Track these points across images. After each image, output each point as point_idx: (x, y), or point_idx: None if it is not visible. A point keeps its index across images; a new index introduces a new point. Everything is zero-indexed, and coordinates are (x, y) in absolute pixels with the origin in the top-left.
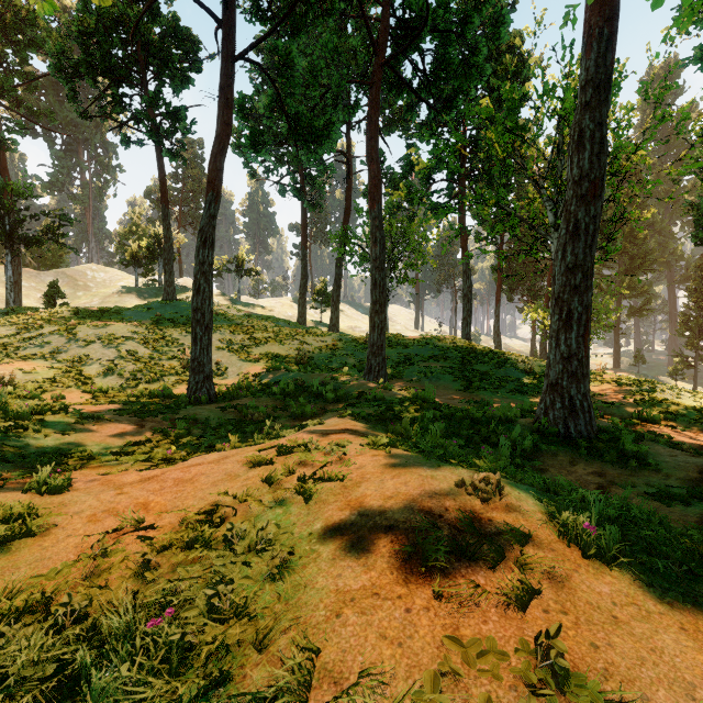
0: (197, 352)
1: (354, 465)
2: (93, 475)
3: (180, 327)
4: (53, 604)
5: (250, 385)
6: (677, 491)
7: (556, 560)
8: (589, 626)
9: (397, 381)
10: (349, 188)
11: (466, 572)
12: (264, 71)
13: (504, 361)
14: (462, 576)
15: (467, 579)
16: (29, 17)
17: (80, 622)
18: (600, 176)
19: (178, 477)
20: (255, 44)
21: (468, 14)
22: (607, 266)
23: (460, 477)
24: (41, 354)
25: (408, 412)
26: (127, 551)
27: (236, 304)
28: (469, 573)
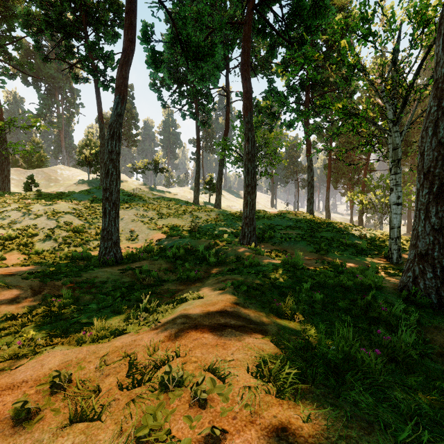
0: (106, 223)
1: None
2: None
3: None
4: None
5: (153, 248)
6: None
7: None
8: None
9: (263, 245)
10: (228, 112)
11: None
12: (161, 4)
13: (343, 230)
14: None
15: None
16: None
17: None
18: None
19: None
20: None
21: None
22: (403, 164)
23: None
24: (1, 224)
25: (282, 279)
26: None
27: (153, 191)
28: None
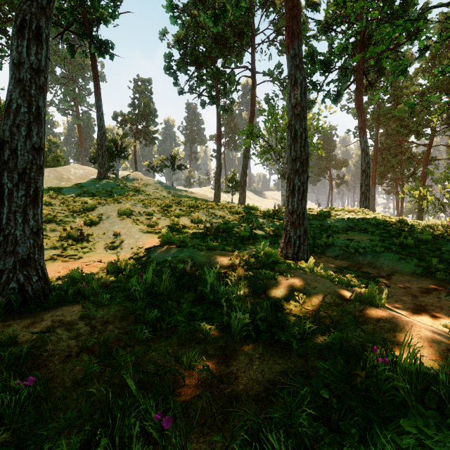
0: (3, 217)
1: None
2: None
3: (97, 200)
4: None
5: (132, 264)
6: None
7: None
8: None
9: (319, 257)
10: (254, 96)
11: None
12: None
13: (445, 233)
14: None
15: None
16: None
17: None
18: None
19: None
20: None
21: None
22: None
23: None
24: None
25: None
26: None
27: (170, 190)
28: None
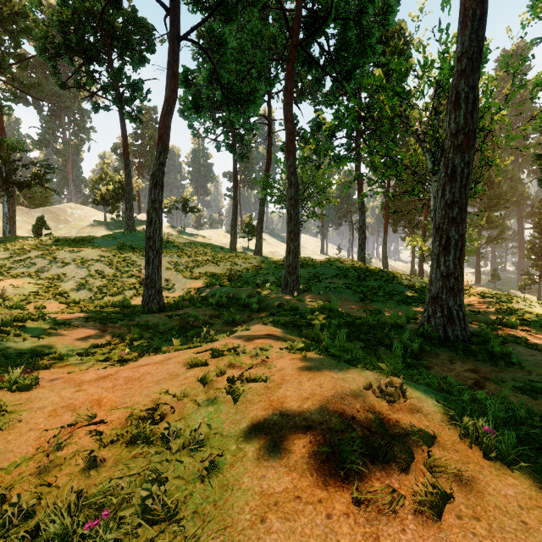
0: (149, 271)
1: (275, 367)
2: (60, 373)
3: (138, 252)
4: (7, 497)
5: (192, 297)
6: (539, 385)
7: (462, 463)
8: (502, 534)
9: (307, 294)
10: (270, 144)
11: (380, 475)
12: (203, 50)
13: (392, 279)
14: (378, 479)
15: (383, 484)
16: (21, 10)
17: (28, 516)
18: (473, 129)
19: (128, 376)
20: (195, 27)
21: (363, 6)
22: (471, 204)
23: (367, 379)
24: (28, 273)
25: (317, 319)
26: (79, 445)
27: (182, 234)
28: (383, 477)
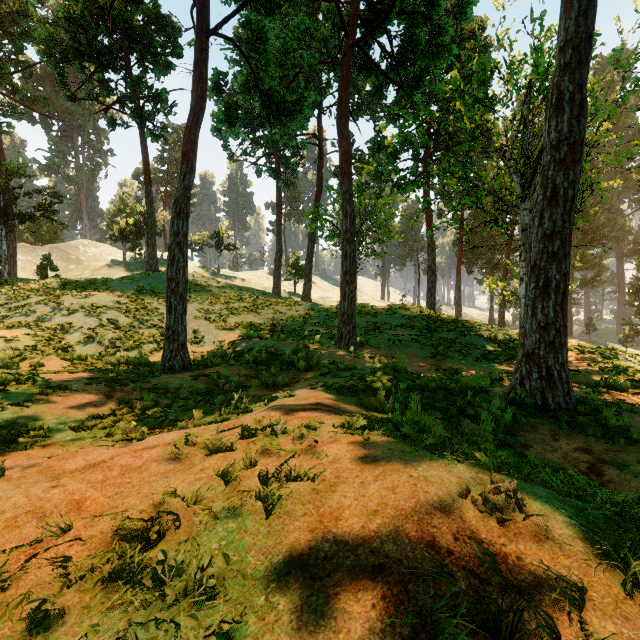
0: (171, 320)
1: (327, 456)
2: (39, 456)
3: (161, 297)
4: None
5: (225, 352)
6: None
7: None
8: None
9: (366, 349)
10: (321, 168)
11: None
12: (238, 48)
13: (469, 330)
14: None
15: None
16: (22, 8)
17: None
18: (579, 139)
19: (127, 463)
20: (228, 18)
21: None
22: None
23: (461, 479)
24: (25, 322)
25: (380, 382)
26: (34, 581)
27: (216, 276)
28: None
